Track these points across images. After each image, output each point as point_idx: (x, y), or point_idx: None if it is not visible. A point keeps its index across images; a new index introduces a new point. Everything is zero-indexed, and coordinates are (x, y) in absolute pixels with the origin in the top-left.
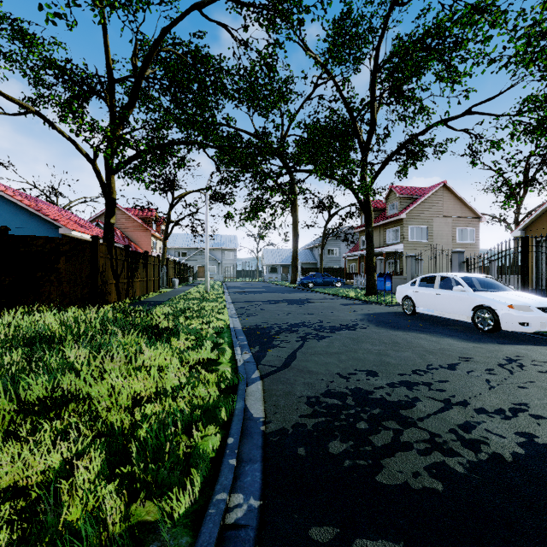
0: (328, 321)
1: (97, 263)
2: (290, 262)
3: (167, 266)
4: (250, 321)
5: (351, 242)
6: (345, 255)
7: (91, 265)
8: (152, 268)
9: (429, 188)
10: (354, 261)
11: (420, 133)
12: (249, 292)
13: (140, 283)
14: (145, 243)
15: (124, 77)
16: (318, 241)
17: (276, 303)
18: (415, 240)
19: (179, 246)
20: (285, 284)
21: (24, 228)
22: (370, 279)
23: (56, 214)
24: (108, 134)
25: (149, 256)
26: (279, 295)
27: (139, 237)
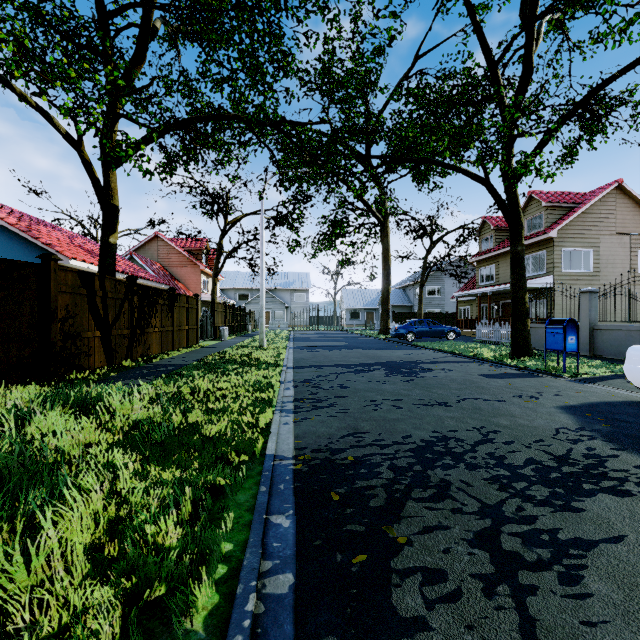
0: (505, 437)
1: (50, 302)
2: (376, 306)
3: (213, 310)
4: (318, 429)
5: (462, 277)
6: (457, 294)
7: (40, 306)
8: (185, 313)
9: (591, 192)
10: (467, 304)
11: (627, 68)
12: (322, 347)
13: (160, 334)
14: (193, 281)
15: (121, 6)
16: (413, 278)
17: (366, 372)
18: (572, 270)
19: (238, 287)
20: (372, 334)
21: (8, 257)
22: (520, 329)
23: (57, 239)
24: (72, 75)
25: (179, 296)
26: (368, 353)
27: (186, 274)
